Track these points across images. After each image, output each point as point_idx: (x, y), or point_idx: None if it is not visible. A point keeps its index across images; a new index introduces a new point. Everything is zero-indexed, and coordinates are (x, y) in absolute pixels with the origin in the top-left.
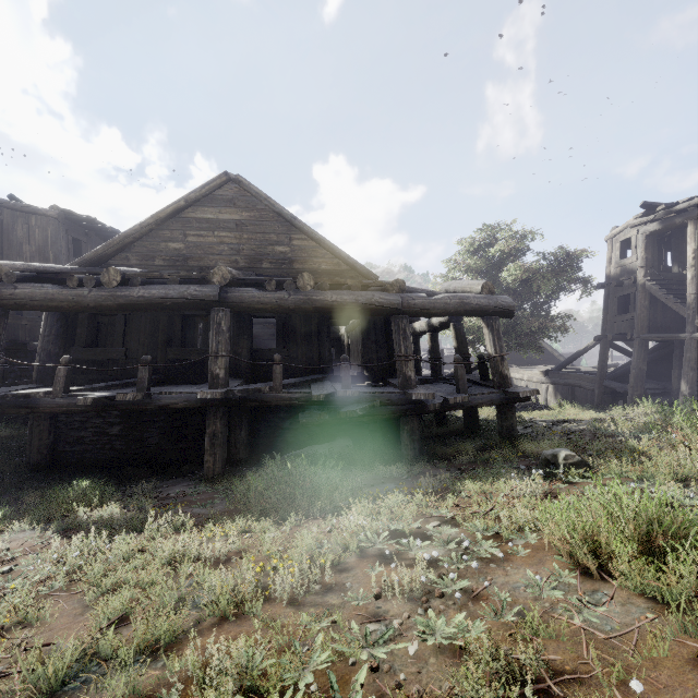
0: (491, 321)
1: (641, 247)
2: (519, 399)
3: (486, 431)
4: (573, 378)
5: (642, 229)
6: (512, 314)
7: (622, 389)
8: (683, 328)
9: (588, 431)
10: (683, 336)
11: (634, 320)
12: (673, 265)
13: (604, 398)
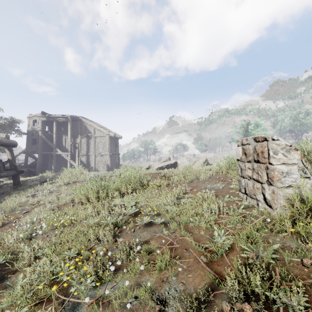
0: (10, 148)
1: (41, 124)
2: (21, 172)
3: (0, 187)
4: None
5: (41, 118)
6: (17, 146)
7: (34, 170)
8: (51, 150)
9: (40, 179)
10: (53, 153)
11: (38, 147)
12: (49, 131)
13: (27, 174)
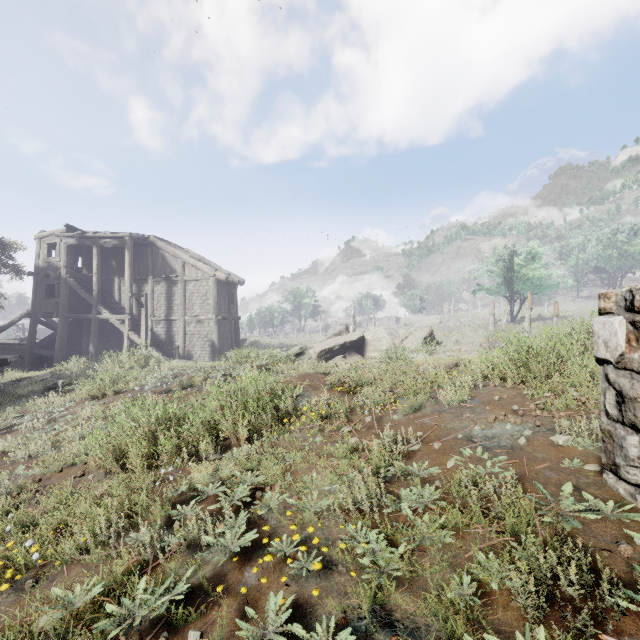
0: None
1: (65, 252)
2: (3, 364)
3: None
4: (2, 350)
5: (65, 240)
6: None
7: (50, 354)
8: (90, 311)
9: (52, 378)
10: (91, 316)
11: (59, 303)
12: (84, 269)
13: (34, 363)
